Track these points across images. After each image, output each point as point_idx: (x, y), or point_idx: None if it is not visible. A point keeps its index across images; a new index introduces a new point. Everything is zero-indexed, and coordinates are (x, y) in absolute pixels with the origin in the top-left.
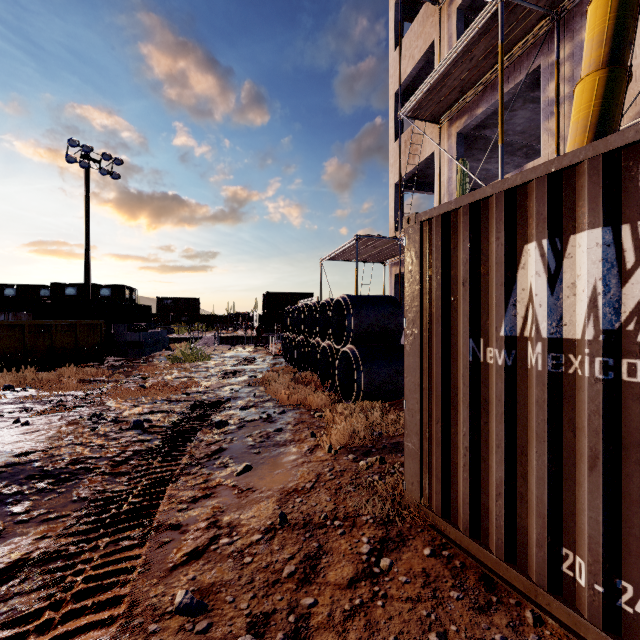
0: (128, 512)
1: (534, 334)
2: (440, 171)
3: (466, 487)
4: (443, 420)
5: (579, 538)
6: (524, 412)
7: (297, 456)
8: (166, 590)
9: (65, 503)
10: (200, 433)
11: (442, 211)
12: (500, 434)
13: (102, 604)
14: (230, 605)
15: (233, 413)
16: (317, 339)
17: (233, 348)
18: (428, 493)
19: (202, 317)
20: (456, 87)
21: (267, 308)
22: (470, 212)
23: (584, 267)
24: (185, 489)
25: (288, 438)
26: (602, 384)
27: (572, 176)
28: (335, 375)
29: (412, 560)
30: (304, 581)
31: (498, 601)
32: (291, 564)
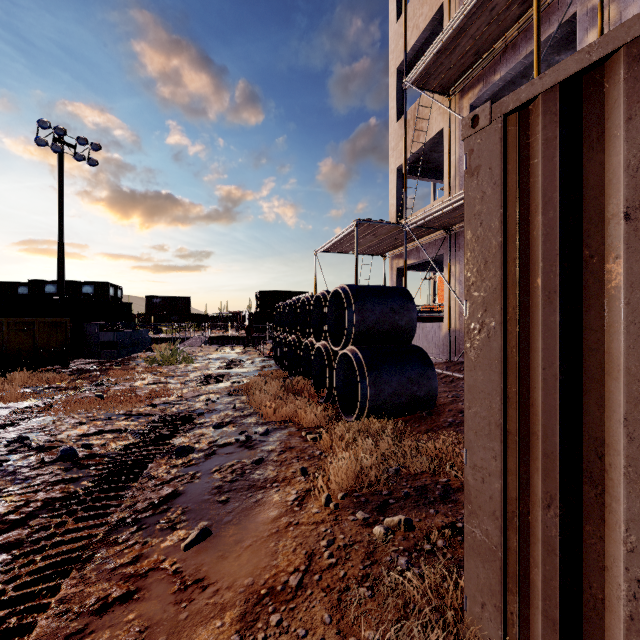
0: None
1: None
2: (450, 149)
3: None
4: (563, 504)
5: None
6: None
7: (279, 511)
8: None
9: None
10: (151, 466)
11: (562, 75)
12: None
13: None
14: None
15: (204, 433)
16: (311, 339)
17: (221, 349)
18: (519, 633)
19: (193, 316)
20: (471, 48)
21: (260, 307)
22: None
23: None
24: (95, 581)
25: (269, 475)
26: None
27: None
28: (332, 383)
29: None
30: None
31: None
32: None
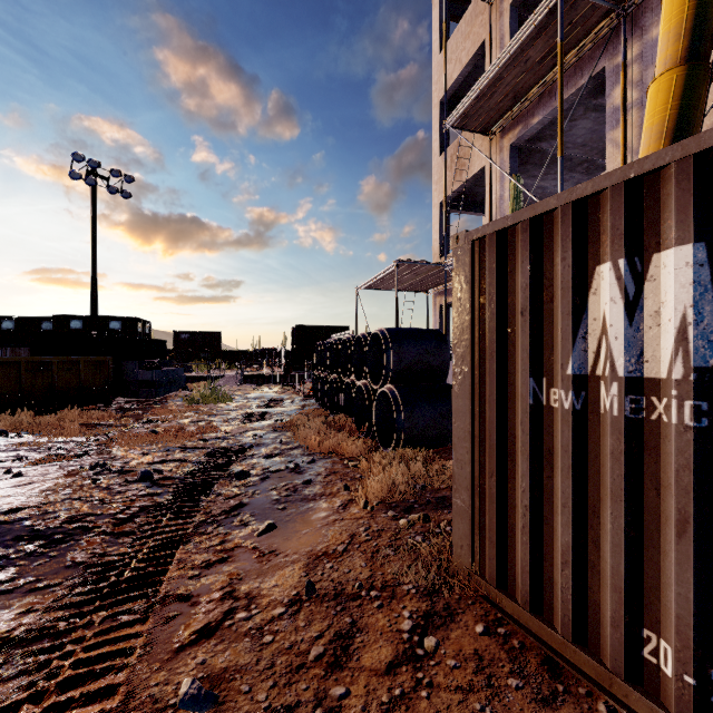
0: (130, 580)
1: (608, 372)
2: (491, 189)
3: (526, 553)
4: (498, 473)
5: (664, 618)
6: (596, 465)
7: (328, 513)
8: (170, 677)
9: (57, 569)
10: (217, 486)
11: (497, 228)
12: (567, 491)
13: (92, 695)
14: (245, 696)
15: (256, 462)
16: (352, 378)
17: (258, 388)
18: (480, 558)
19: (224, 353)
20: (509, 93)
21: (296, 343)
22: (530, 228)
23: (671, 292)
24: (198, 552)
25: (318, 491)
26: (693, 433)
27: (655, 182)
28: (372, 419)
29: (462, 639)
30: (334, 666)
31: (565, 691)
32: (319, 644)
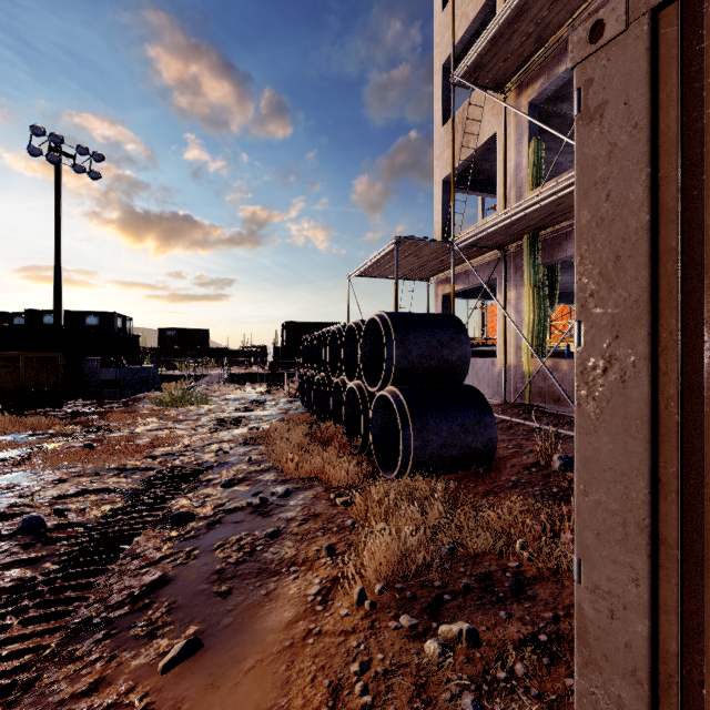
0: None
1: None
2: (505, 155)
3: None
4: None
5: None
6: None
7: (296, 611)
8: None
9: None
10: (137, 540)
11: None
12: None
13: None
14: None
15: (210, 493)
16: (342, 377)
17: (241, 388)
18: None
19: (212, 351)
20: (532, 33)
21: (286, 340)
22: None
23: None
24: None
25: (286, 555)
26: None
27: None
28: (368, 431)
29: None
30: None
31: None
32: None
